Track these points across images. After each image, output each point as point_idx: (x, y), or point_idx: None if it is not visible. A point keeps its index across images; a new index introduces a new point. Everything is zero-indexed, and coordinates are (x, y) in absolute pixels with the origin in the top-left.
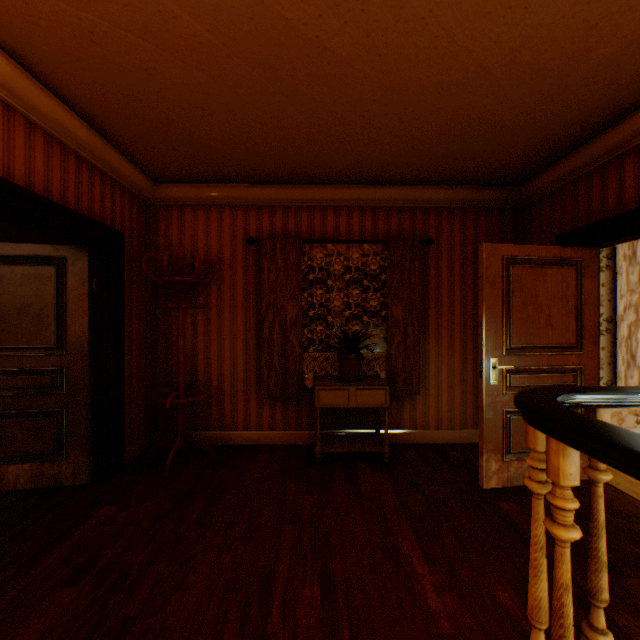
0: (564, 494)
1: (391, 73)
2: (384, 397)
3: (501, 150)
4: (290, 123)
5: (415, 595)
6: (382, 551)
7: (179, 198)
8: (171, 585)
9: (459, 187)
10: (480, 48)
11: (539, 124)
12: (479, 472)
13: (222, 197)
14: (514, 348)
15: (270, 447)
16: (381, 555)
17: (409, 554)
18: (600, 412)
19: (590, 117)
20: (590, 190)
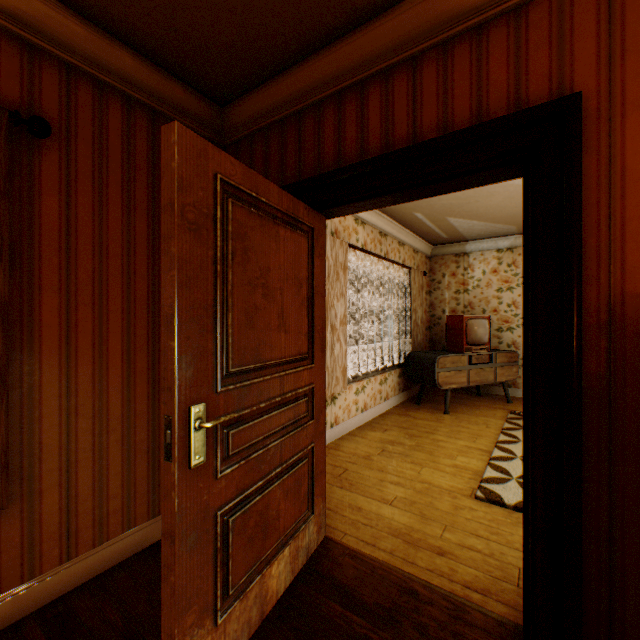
0: None
1: None
2: None
3: None
4: None
5: None
6: None
7: None
8: None
9: (121, 44)
10: None
11: None
12: None
13: None
14: (237, 373)
15: None
16: None
17: None
18: None
19: None
20: (323, 129)
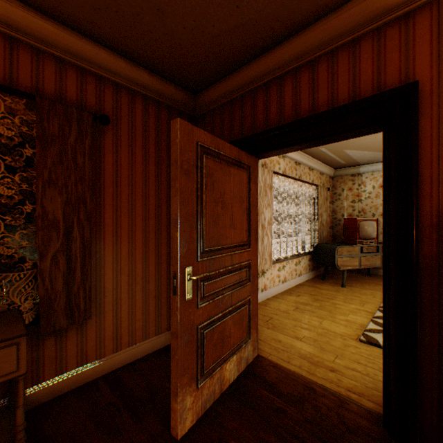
0: None
1: None
2: (16, 358)
3: (193, 23)
4: None
5: None
6: None
7: None
8: None
9: (143, 68)
10: None
11: None
12: (173, 418)
13: None
14: (207, 251)
15: None
16: None
17: None
18: None
19: (274, 18)
20: (256, 105)
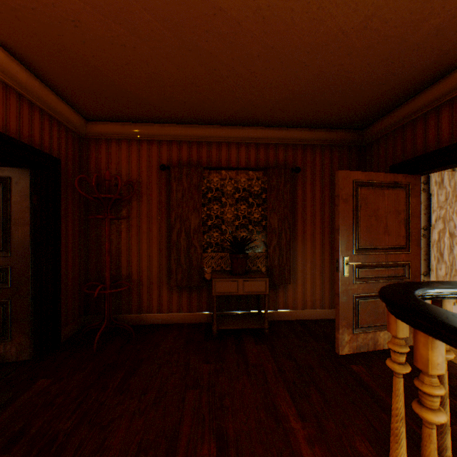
0: (432, 382)
1: (272, 33)
2: (265, 286)
3: (351, 101)
4: (192, 74)
5: (292, 448)
6: (265, 410)
7: (106, 133)
8: (91, 449)
9: (319, 130)
10: (341, 15)
11: (380, 81)
12: (336, 342)
13: (140, 133)
14: (361, 249)
15: (178, 325)
16: (264, 414)
17: (286, 412)
18: (445, 303)
19: (418, 77)
20: (415, 132)
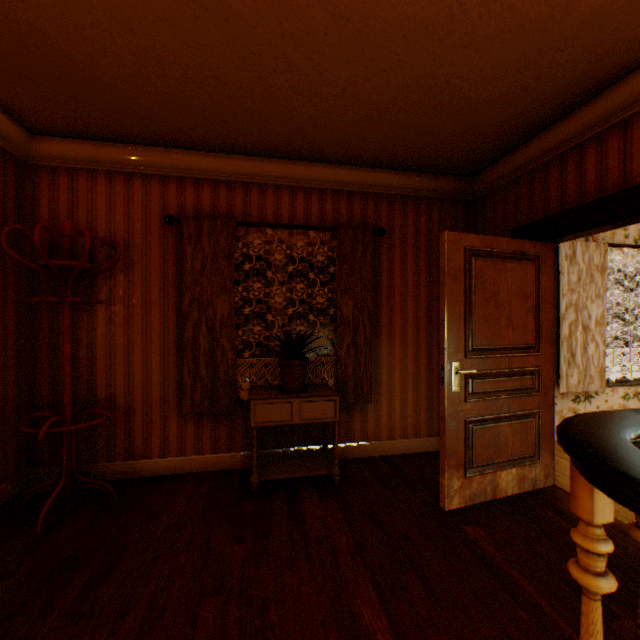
0: None
1: None
2: (334, 409)
3: (462, 130)
4: (215, 57)
5: None
6: (337, 626)
7: (69, 158)
8: None
9: (413, 173)
10: None
11: (506, 99)
12: (441, 492)
13: (131, 162)
14: (476, 350)
15: (195, 476)
16: (336, 634)
17: (372, 626)
18: None
19: (557, 96)
20: (548, 181)
